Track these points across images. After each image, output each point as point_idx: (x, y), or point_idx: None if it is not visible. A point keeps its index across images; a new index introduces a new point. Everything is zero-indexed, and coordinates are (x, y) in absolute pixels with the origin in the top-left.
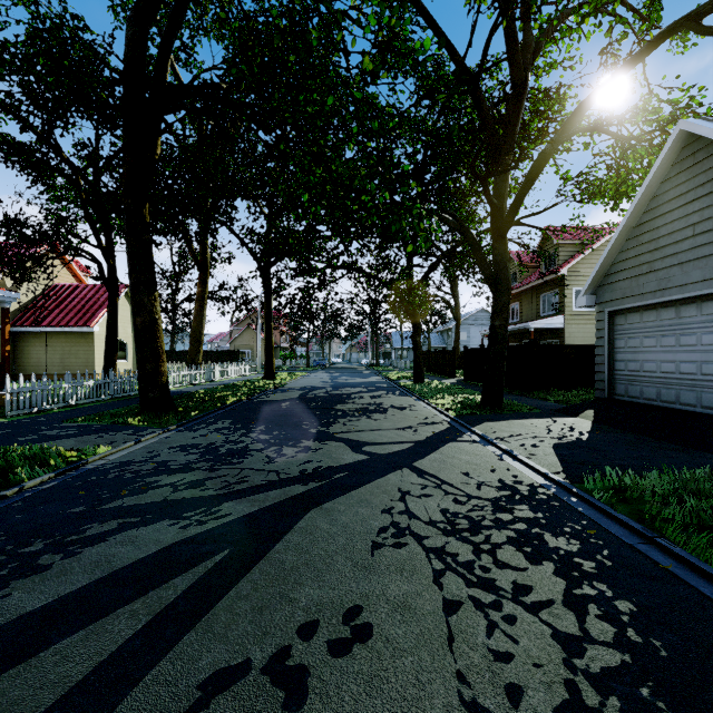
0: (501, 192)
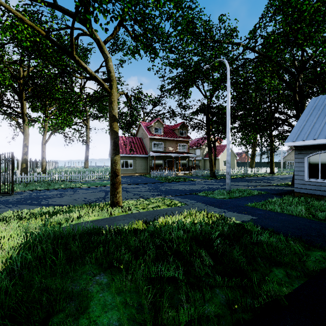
0: (301, 112)
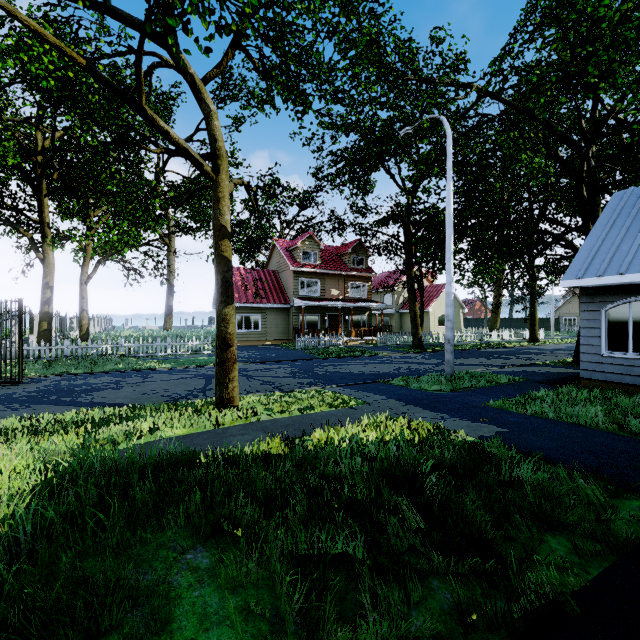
0: (591, 220)
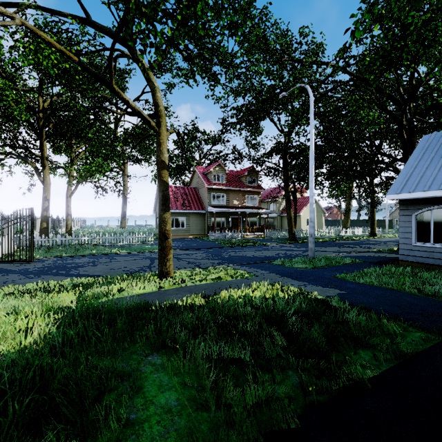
0: (410, 153)
